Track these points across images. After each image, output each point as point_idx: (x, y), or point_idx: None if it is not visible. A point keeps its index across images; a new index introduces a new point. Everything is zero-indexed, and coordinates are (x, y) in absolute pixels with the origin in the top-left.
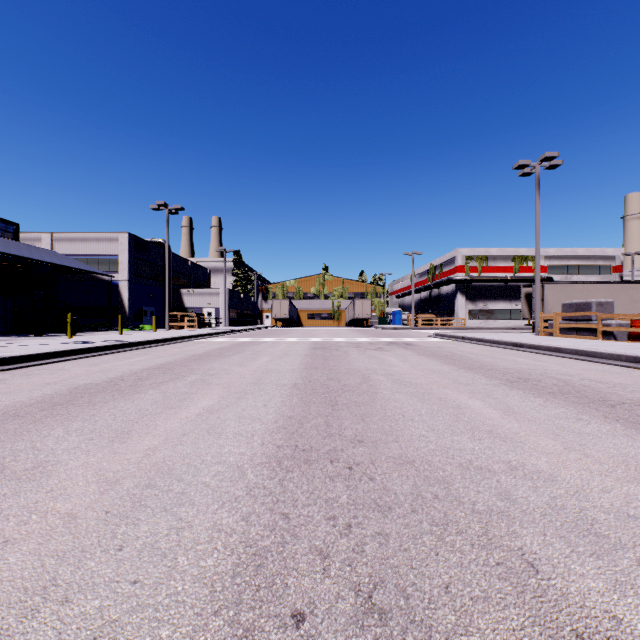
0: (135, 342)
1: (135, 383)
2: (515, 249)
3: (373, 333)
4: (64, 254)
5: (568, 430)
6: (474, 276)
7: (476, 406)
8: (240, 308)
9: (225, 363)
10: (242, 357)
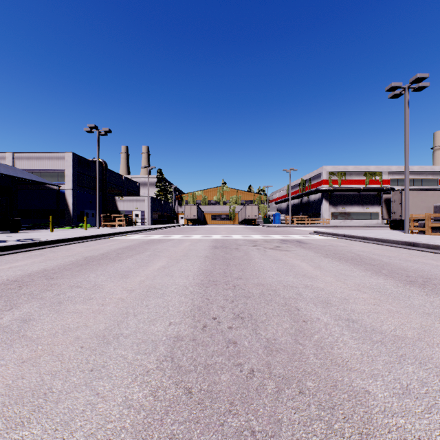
0: (44, 241)
1: None
2: (366, 167)
3: (262, 230)
4: (23, 169)
5: None
6: (336, 187)
7: None
8: (161, 211)
9: (107, 272)
10: (136, 260)
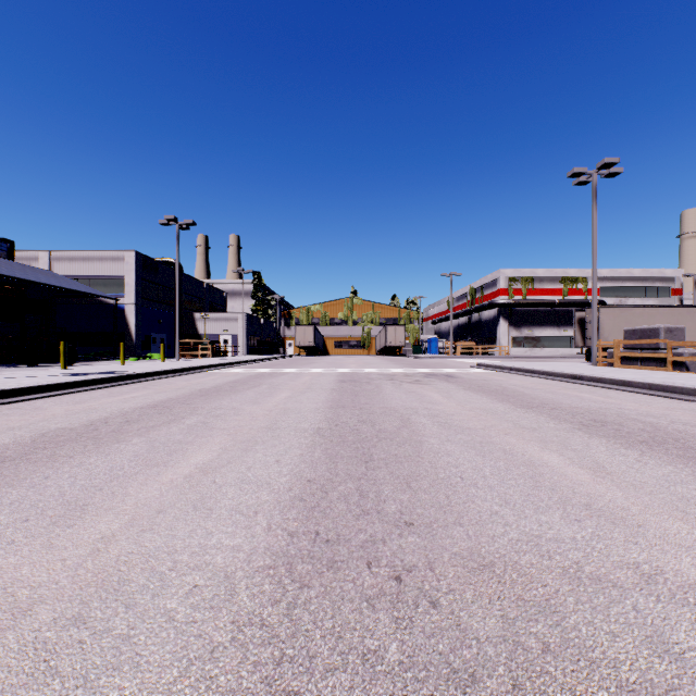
0: (136, 374)
1: (120, 427)
2: (564, 270)
3: (408, 363)
4: (64, 275)
5: (695, 503)
6: (519, 300)
7: (554, 462)
8: (260, 335)
9: (236, 400)
10: (257, 392)
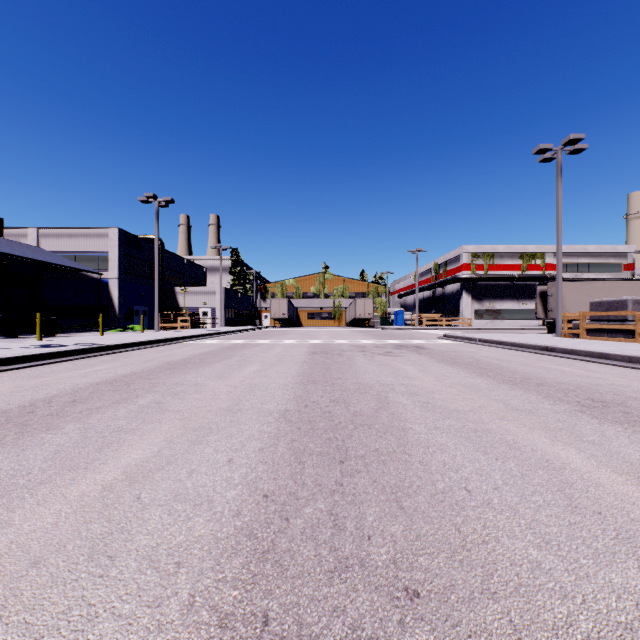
0: (108, 346)
1: (60, 409)
2: (523, 246)
3: (377, 334)
4: (51, 251)
5: None
6: (480, 274)
7: (578, 463)
8: (237, 308)
9: (202, 374)
10: (226, 365)
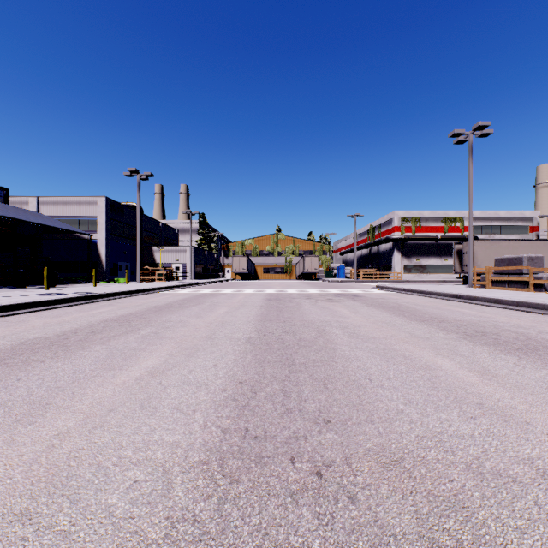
0: (104, 294)
1: (86, 337)
2: (445, 212)
3: (321, 285)
4: (49, 216)
5: None
6: (409, 235)
7: (447, 366)
8: (204, 263)
9: (183, 314)
10: (201, 308)
